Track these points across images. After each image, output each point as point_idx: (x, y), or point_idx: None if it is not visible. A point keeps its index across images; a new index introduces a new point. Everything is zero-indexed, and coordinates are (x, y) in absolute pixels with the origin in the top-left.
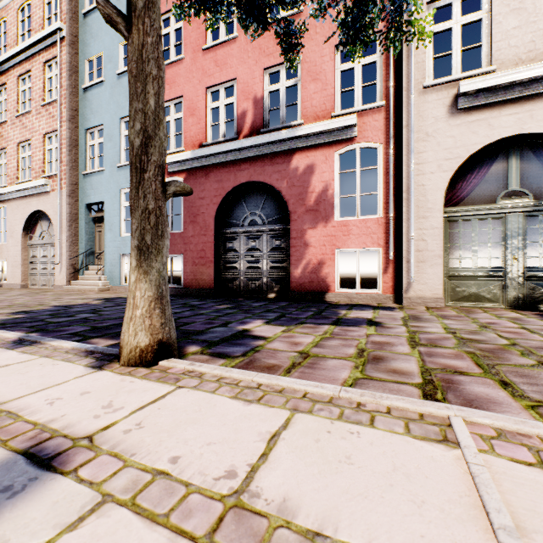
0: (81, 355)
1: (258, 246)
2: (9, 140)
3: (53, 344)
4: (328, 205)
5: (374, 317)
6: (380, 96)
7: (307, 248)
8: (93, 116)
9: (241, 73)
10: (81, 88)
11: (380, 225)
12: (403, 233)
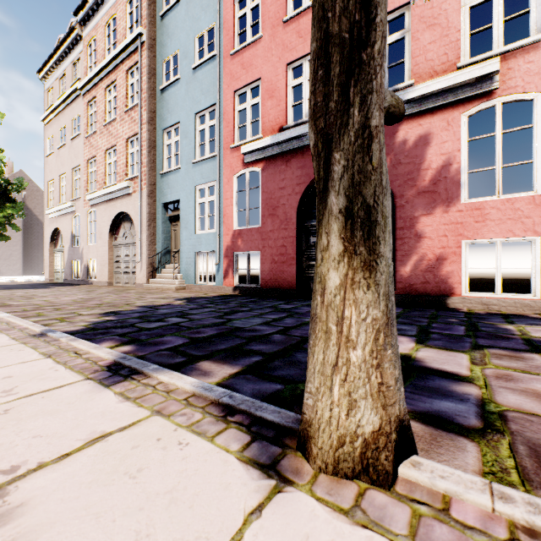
0: (214, 416)
1: None
2: (98, 148)
3: (162, 380)
4: (451, 184)
5: None
6: (536, 27)
7: (419, 240)
8: (170, 115)
9: None
10: (159, 90)
11: (537, 205)
12: None
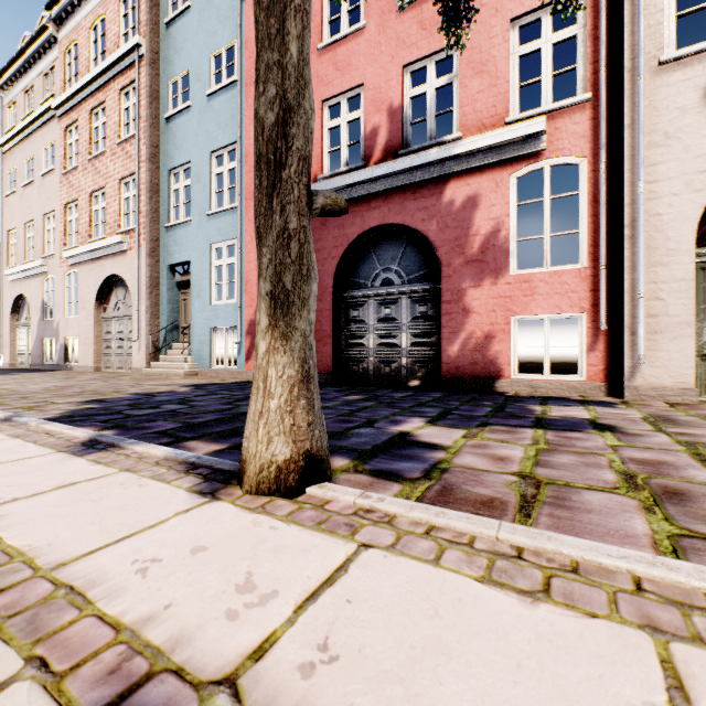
0: (178, 470)
1: (394, 314)
2: (81, 190)
3: (137, 450)
4: (500, 253)
5: (595, 417)
6: (583, 86)
7: (467, 315)
8: (178, 153)
9: (370, 75)
10: (163, 118)
11: (583, 279)
12: (624, 290)
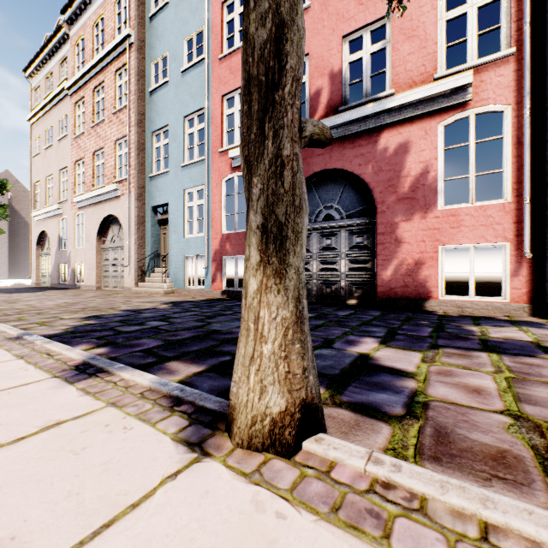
0: (163, 406)
1: (334, 244)
2: (86, 150)
3: (124, 377)
4: (429, 191)
5: (537, 340)
6: (506, 42)
7: (399, 245)
8: (159, 118)
9: (314, 46)
10: (148, 92)
11: (507, 212)
12: None
